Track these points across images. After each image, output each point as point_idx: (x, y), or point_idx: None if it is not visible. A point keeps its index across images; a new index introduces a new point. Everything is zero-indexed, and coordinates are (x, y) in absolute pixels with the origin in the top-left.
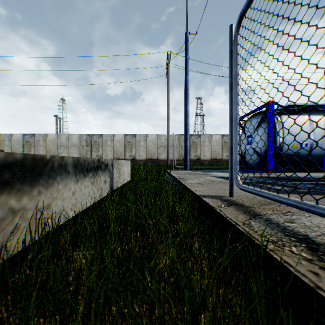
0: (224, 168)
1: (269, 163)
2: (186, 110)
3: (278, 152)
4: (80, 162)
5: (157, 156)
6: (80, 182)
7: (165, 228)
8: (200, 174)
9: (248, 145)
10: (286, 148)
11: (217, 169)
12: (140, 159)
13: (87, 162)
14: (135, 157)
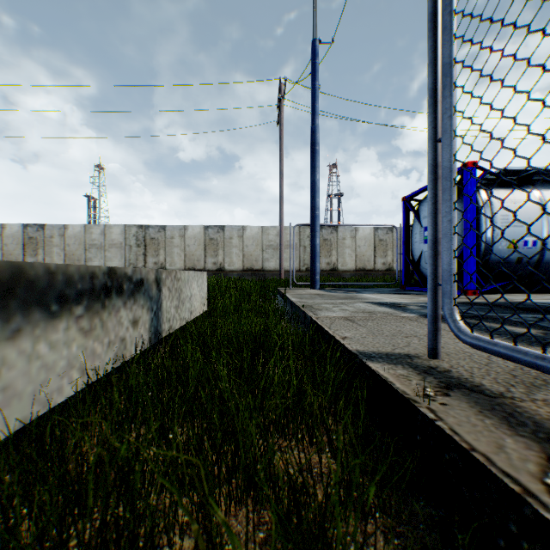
0: (381, 285)
1: (468, 277)
2: (313, 181)
3: (483, 256)
4: (30, 276)
5: (261, 264)
6: (33, 335)
7: (279, 523)
8: (341, 297)
9: (425, 245)
10: (498, 248)
11: (368, 287)
12: (232, 269)
13: (62, 276)
14: (223, 265)
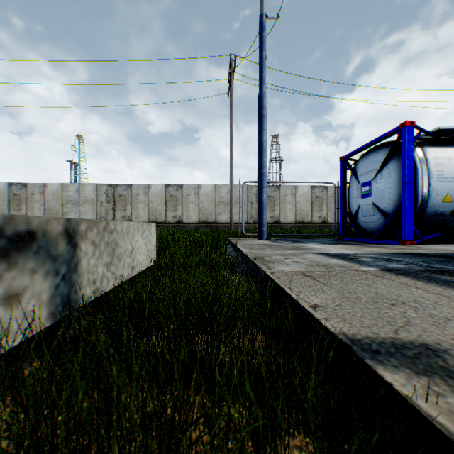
0: (320, 236)
1: (406, 229)
2: (260, 142)
3: (419, 209)
4: None
5: (214, 218)
6: None
7: None
8: (289, 248)
9: (363, 199)
10: (433, 202)
11: (308, 237)
12: (189, 222)
13: None
14: (181, 218)
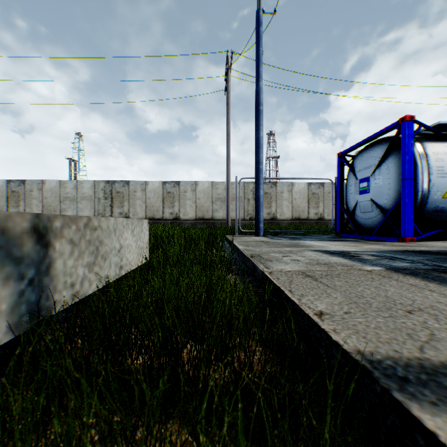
0: (317, 232)
1: (406, 225)
2: (257, 138)
3: (419, 205)
4: None
5: (211, 214)
6: None
7: None
8: (286, 245)
9: (361, 196)
10: (433, 198)
11: (305, 234)
12: (186, 218)
13: None
14: (178, 215)
